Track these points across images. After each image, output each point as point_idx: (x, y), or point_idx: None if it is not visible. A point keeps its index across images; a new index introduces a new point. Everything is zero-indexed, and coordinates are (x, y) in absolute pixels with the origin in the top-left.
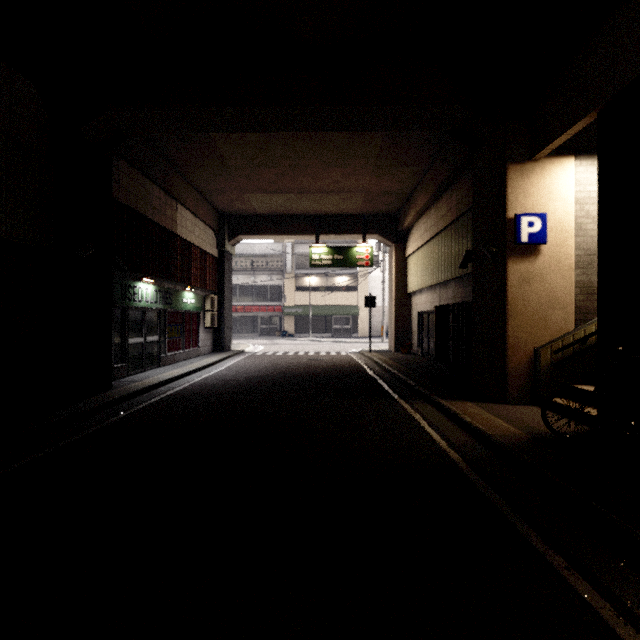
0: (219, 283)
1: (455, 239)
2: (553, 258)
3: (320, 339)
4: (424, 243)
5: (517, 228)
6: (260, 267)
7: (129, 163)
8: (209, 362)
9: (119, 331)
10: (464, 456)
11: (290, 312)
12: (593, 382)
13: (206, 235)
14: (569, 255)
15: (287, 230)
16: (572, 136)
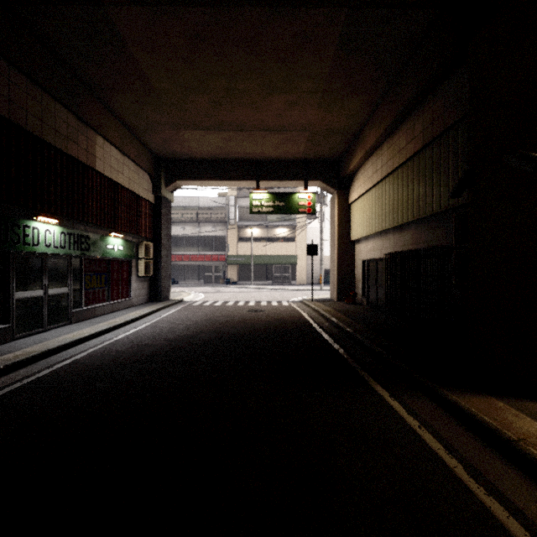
0: (156, 230)
1: (419, 173)
2: None
3: (261, 286)
4: (373, 185)
5: None
6: (205, 219)
7: (10, 63)
8: (135, 316)
9: None
10: None
11: (233, 261)
12: None
13: (139, 177)
14: None
15: (227, 175)
16: None
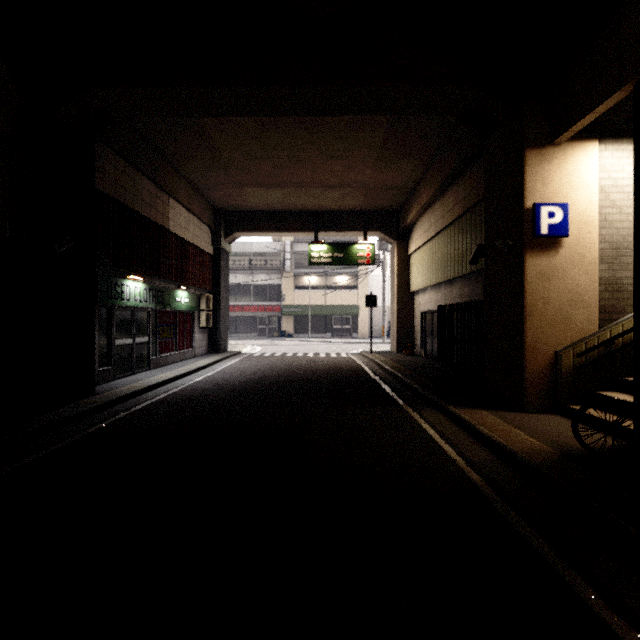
0: (215, 282)
1: (462, 234)
2: (575, 252)
3: (319, 339)
4: (428, 240)
5: (536, 219)
6: (258, 266)
7: (115, 152)
8: (203, 364)
9: (105, 332)
10: (486, 478)
11: (289, 312)
12: (620, 388)
13: (201, 232)
14: (593, 249)
15: (285, 227)
16: (598, 116)
